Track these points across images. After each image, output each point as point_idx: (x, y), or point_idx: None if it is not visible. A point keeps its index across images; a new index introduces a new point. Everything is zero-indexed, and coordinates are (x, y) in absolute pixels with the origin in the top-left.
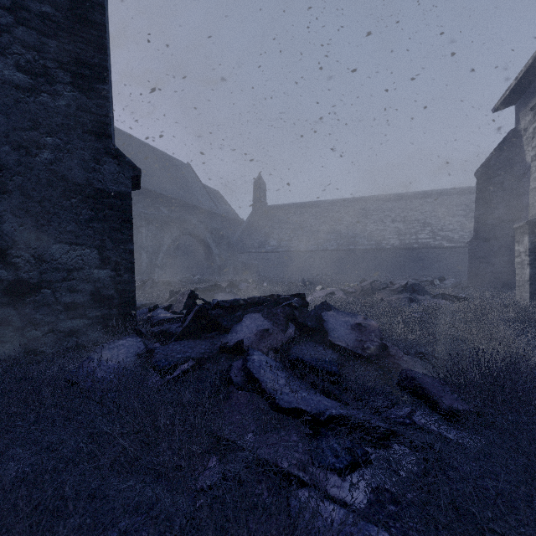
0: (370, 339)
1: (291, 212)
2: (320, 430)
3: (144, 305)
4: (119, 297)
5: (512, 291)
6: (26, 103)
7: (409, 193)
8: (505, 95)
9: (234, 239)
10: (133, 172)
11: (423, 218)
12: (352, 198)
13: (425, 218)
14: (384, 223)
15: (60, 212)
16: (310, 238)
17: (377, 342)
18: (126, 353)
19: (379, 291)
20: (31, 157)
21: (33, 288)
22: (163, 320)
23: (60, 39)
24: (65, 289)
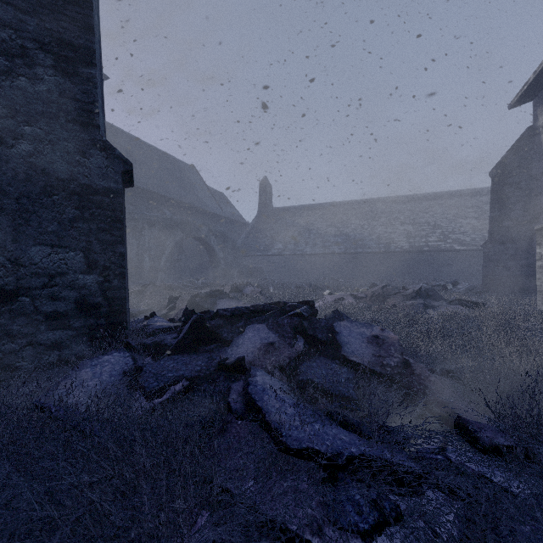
0: (390, 354)
1: (298, 214)
2: (337, 476)
3: (141, 312)
4: (107, 305)
5: (529, 296)
6: (1, 87)
7: (419, 195)
8: (522, 91)
9: (239, 242)
10: (124, 166)
11: (433, 220)
12: (359, 200)
13: (435, 220)
14: (393, 225)
15: (40, 210)
16: (317, 241)
17: (398, 358)
18: (111, 371)
19: (391, 296)
20: (6, 149)
21: (8, 296)
22: (159, 329)
23: (41, 17)
24: (46, 296)
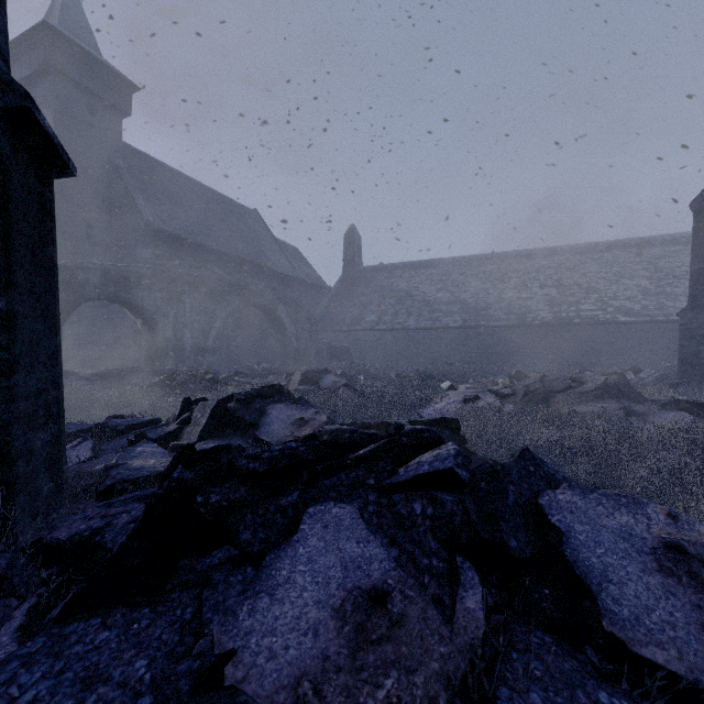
0: None
1: (397, 275)
2: None
3: (135, 426)
4: None
5: None
6: None
7: (564, 247)
8: None
9: (318, 312)
10: (3, 95)
11: (586, 281)
12: (481, 255)
13: (588, 281)
14: (529, 288)
15: None
16: (423, 310)
17: None
18: None
19: (559, 393)
20: None
21: None
22: (127, 481)
23: None
24: None
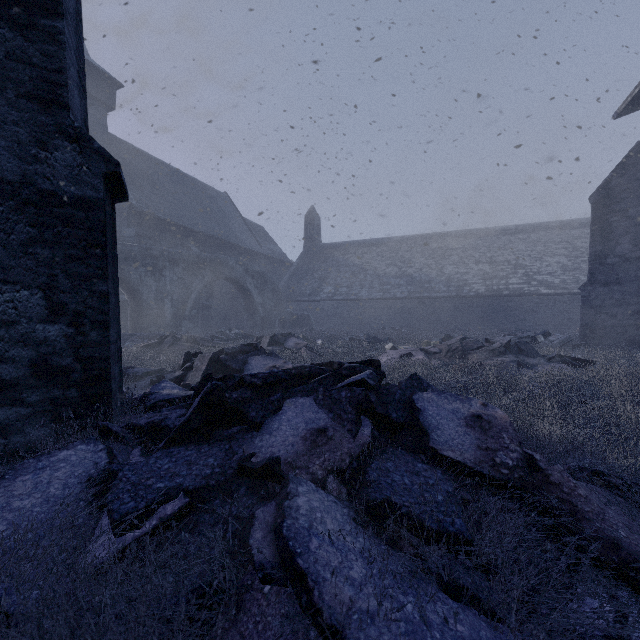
0: (503, 446)
1: (351, 251)
2: None
3: (149, 373)
4: (81, 369)
5: None
6: None
7: (497, 228)
8: (633, 95)
9: (282, 284)
10: (106, 165)
11: (514, 258)
12: (425, 235)
13: (516, 258)
14: (466, 264)
15: None
16: (374, 283)
17: (516, 453)
18: (67, 478)
19: (473, 351)
20: None
21: None
22: (164, 401)
23: None
24: None
